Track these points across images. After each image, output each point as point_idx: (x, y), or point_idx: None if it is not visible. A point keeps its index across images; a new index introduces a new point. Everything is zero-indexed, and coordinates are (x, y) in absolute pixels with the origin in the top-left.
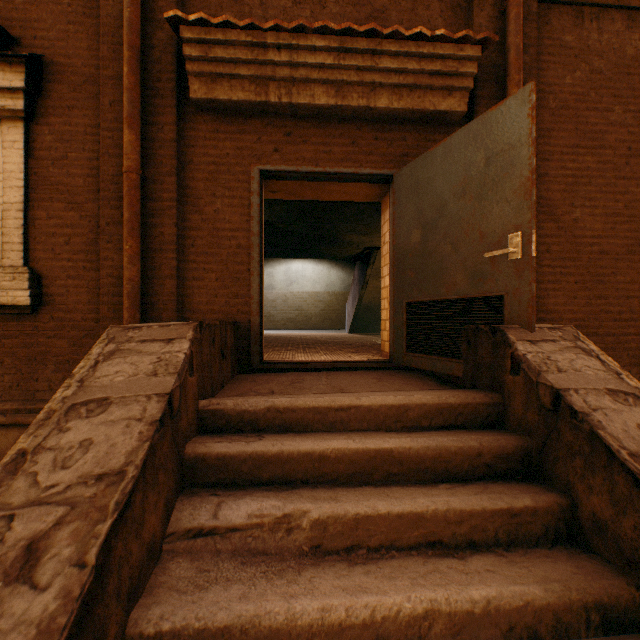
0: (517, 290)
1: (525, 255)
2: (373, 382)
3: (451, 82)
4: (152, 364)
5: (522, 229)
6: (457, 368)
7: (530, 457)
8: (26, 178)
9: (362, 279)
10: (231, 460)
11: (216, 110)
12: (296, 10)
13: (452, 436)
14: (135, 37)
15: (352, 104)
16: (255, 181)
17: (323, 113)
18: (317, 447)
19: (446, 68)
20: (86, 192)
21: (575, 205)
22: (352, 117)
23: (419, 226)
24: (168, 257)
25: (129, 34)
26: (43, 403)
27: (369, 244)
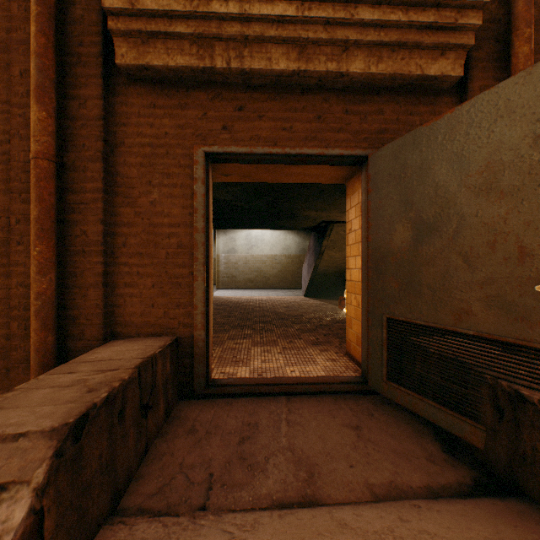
0: None
1: None
2: (351, 441)
3: (446, 38)
4: None
5: None
6: (474, 434)
7: None
8: None
9: (318, 249)
10: None
11: (152, 80)
12: None
13: None
14: None
15: (319, 69)
16: (199, 166)
17: (282, 81)
18: None
19: (441, 19)
20: None
21: None
22: (317, 86)
23: (407, 224)
24: (92, 261)
25: None
26: None
27: (326, 218)
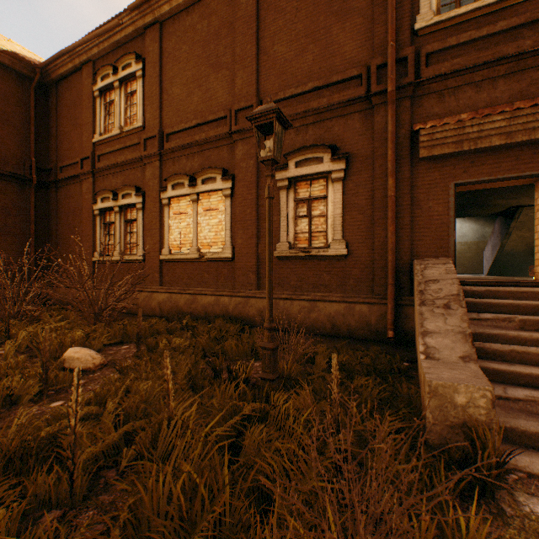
0: None
1: None
2: None
3: None
4: (443, 271)
5: None
6: None
7: None
8: (342, 203)
9: (504, 231)
10: (476, 304)
11: (429, 159)
12: (476, 96)
13: None
14: (393, 137)
15: (517, 141)
16: (451, 190)
17: (495, 147)
18: (514, 302)
19: None
20: (366, 206)
21: None
22: (515, 145)
23: None
24: (405, 231)
25: (391, 137)
26: (351, 294)
27: (514, 204)
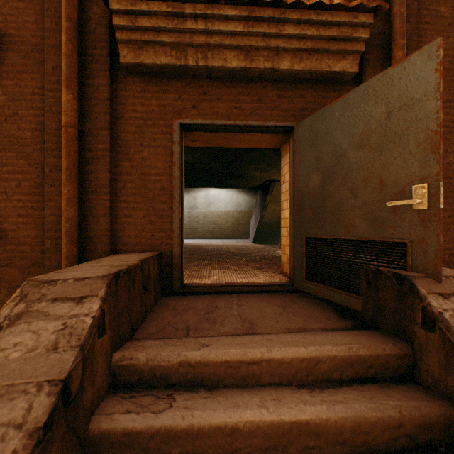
0: (422, 239)
1: (432, 206)
2: (279, 312)
3: (345, 46)
4: (55, 333)
5: (428, 181)
6: (356, 303)
7: (453, 426)
8: None
9: (263, 204)
10: (138, 436)
11: (143, 73)
12: None
13: (369, 401)
14: (72, 10)
15: (259, 66)
16: (176, 133)
17: (234, 74)
18: (229, 419)
19: (341, 34)
20: (34, 143)
21: (448, 151)
22: (258, 78)
23: (318, 172)
24: (102, 198)
25: (67, 7)
26: None
27: (268, 178)
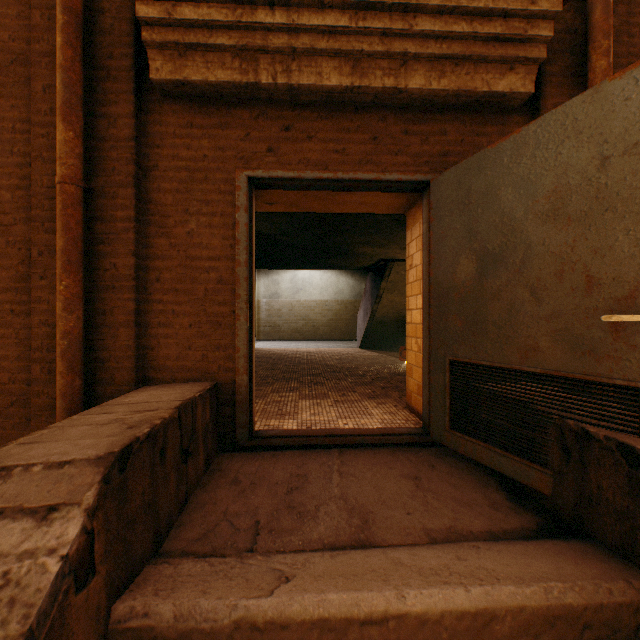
0: None
1: None
2: (409, 491)
3: (514, 51)
4: None
5: None
6: (541, 480)
7: None
8: None
9: (375, 292)
10: None
11: (189, 96)
12: None
13: None
14: None
15: (374, 84)
16: (242, 192)
17: (334, 98)
18: None
19: (509, 30)
20: (15, 209)
21: None
22: (373, 103)
23: (471, 255)
24: (123, 297)
25: None
26: None
27: (384, 256)
